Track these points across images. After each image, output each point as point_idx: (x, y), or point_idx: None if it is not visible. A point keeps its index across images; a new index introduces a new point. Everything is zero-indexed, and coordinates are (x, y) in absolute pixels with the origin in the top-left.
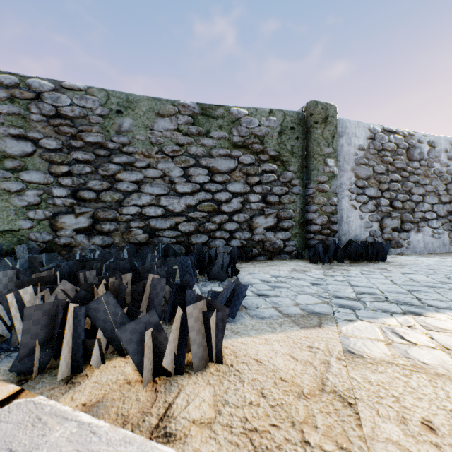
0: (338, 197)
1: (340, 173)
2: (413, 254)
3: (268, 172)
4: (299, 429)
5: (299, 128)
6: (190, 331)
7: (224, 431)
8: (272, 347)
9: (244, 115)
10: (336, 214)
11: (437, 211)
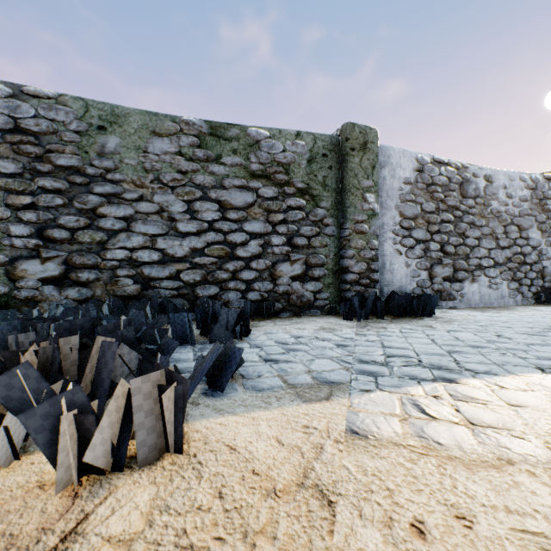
0: (380, 240)
1: (382, 211)
2: (467, 308)
3: (294, 209)
4: (251, 542)
5: (332, 155)
6: (135, 412)
7: (146, 550)
8: (258, 429)
9: (264, 137)
10: (377, 260)
11: (495, 257)
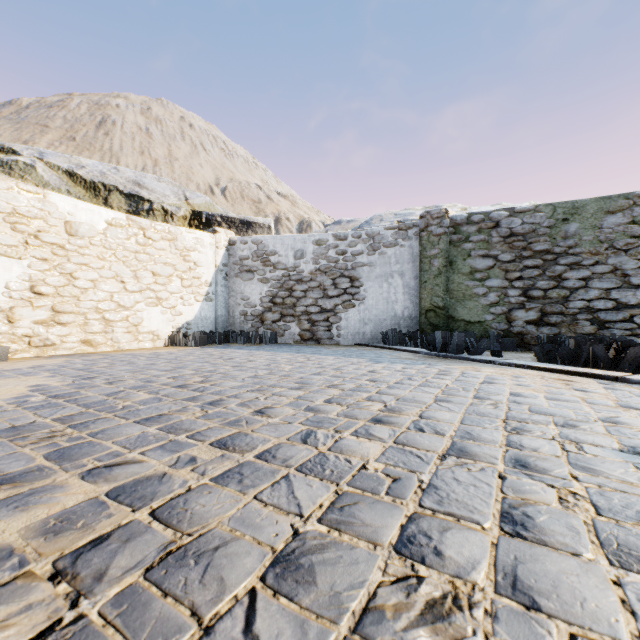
0: None
1: None
2: None
3: None
4: None
5: None
6: None
7: None
8: None
9: None
10: None
11: None
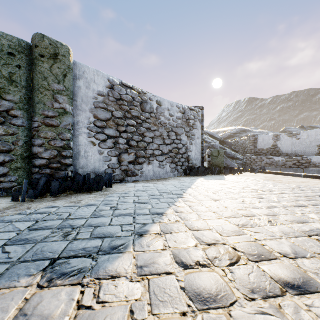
0: (76, 133)
1: (77, 112)
2: (144, 181)
3: None
4: None
5: (22, 56)
6: None
7: None
8: None
9: None
10: (69, 149)
11: (163, 150)
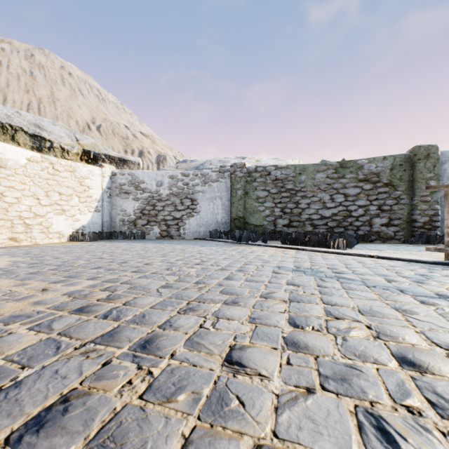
0: (441, 204)
1: None
2: None
3: (382, 193)
4: None
5: (406, 164)
6: (339, 243)
7: None
8: (360, 251)
9: (365, 163)
10: (437, 215)
11: None
